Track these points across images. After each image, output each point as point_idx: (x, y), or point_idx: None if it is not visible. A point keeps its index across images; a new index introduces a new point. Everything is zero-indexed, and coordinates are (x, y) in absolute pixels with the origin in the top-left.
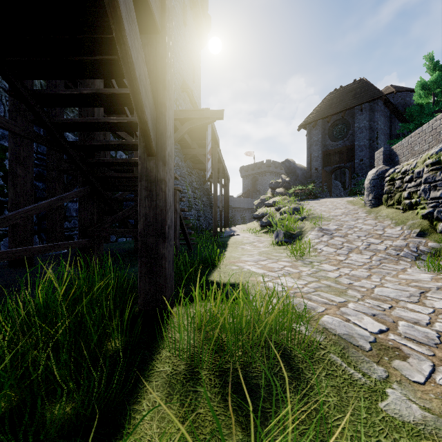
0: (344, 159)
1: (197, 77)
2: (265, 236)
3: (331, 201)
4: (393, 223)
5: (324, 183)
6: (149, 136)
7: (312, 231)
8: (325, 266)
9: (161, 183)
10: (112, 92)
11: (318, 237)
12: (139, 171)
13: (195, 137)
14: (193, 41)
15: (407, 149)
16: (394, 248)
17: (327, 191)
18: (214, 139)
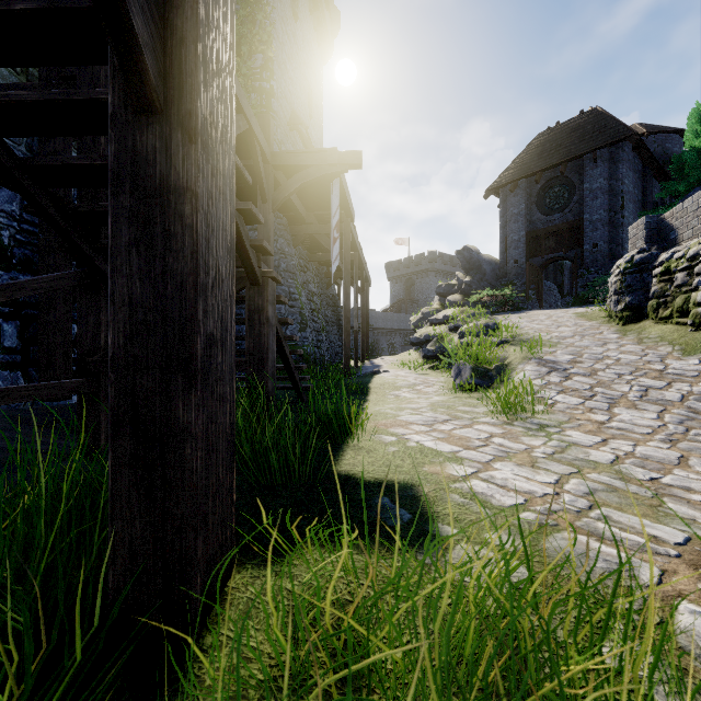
0: (565, 244)
1: (317, 109)
2: (433, 374)
3: (545, 314)
4: (676, 350)
5: (529, 285)
6: (127, 23)
7: (526, 364)
8: (574, 434)
9: (181, 199)
10: (90, 6)
11: (541, 375)
12: (112, 162)
13: (311, 205)
14: (309, 48)
15: (695, 216)
16: (700, 398)
17: (535, 299)
18: (345, 206)
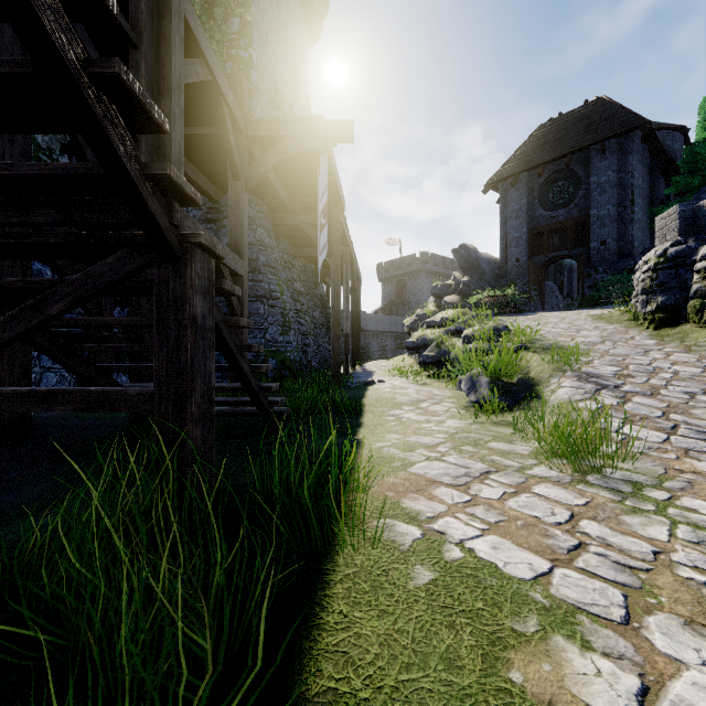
0: (570, 241)
1: (304, 93)
2: (435, 384)
3: (556, 316)
4: None
5: (532, 285)
6: None
7: (561, 378)
8: (700, 507)
9: None
10: None
11: (589, 394)
12: None
13: (296, 190)
14: (295, 24)
15: None
16: None
17: (538, 300)
18: (334, 191)
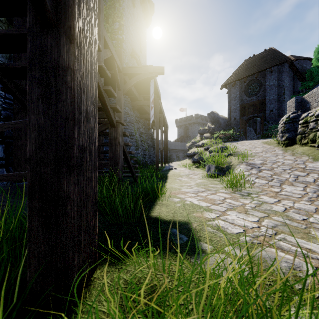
0: (257, 110)
1: (144, 48)
2: (197, 170)
3: (249, 142)
4: (310, 158)
5: (241, 129)
6: None
7: (240, 165)
8: (264, 198)
9: (65, 73)
10: None
11: (248, 170)
12: (28, 53)
13: (141, 92)
14: (140, 20)
15: (318, 96)
16: None
17: (244, 135)
18: (156, 92)
